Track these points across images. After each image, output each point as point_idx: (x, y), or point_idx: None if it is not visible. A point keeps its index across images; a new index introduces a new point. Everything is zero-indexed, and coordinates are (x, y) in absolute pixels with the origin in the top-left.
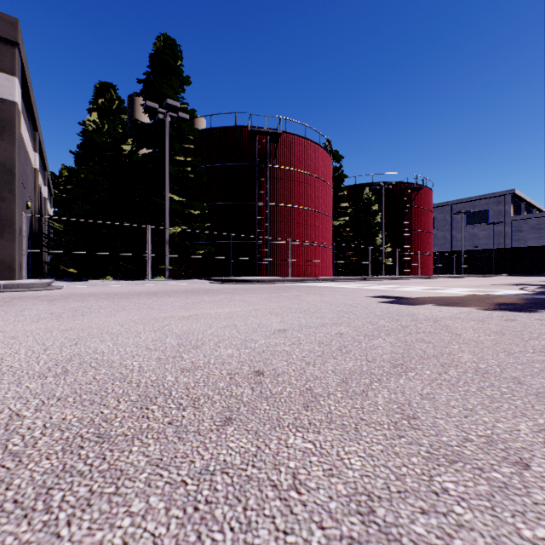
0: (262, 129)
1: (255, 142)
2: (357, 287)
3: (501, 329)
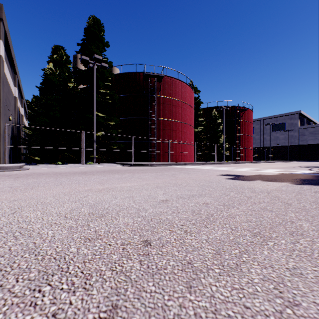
0: (152, 74)
1: (148, 81)
2: (210, 168)
3: (317, 200)
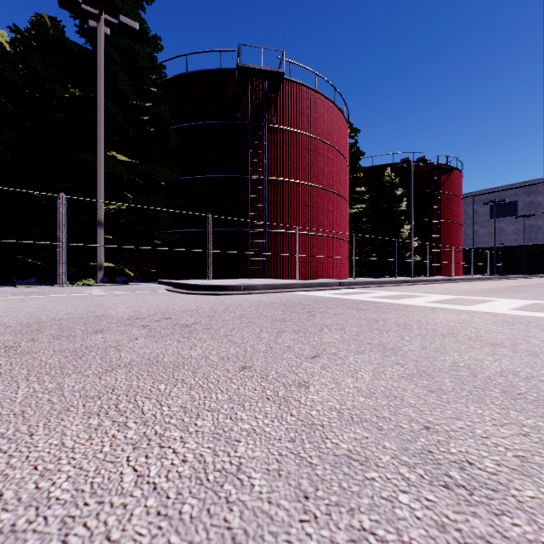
0: (256, 66)
1: (248, 92)
2: (459, 307)
3: None
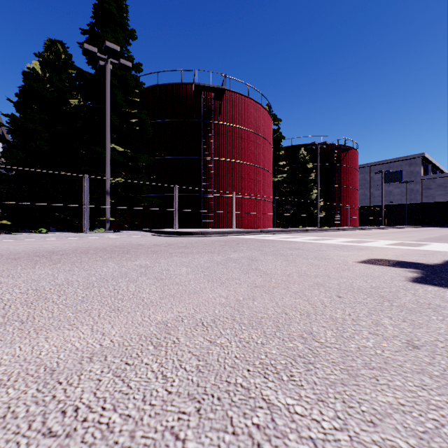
0: (207, 85)
1: (201, 99)
2: (312, 241)
3: None
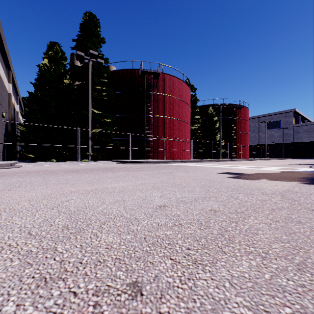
0: (149, 70)
1: (144, 78)
2: (207, 166)
3: None
